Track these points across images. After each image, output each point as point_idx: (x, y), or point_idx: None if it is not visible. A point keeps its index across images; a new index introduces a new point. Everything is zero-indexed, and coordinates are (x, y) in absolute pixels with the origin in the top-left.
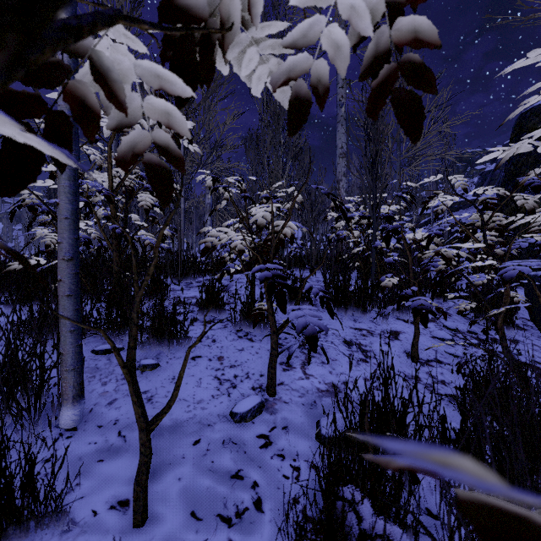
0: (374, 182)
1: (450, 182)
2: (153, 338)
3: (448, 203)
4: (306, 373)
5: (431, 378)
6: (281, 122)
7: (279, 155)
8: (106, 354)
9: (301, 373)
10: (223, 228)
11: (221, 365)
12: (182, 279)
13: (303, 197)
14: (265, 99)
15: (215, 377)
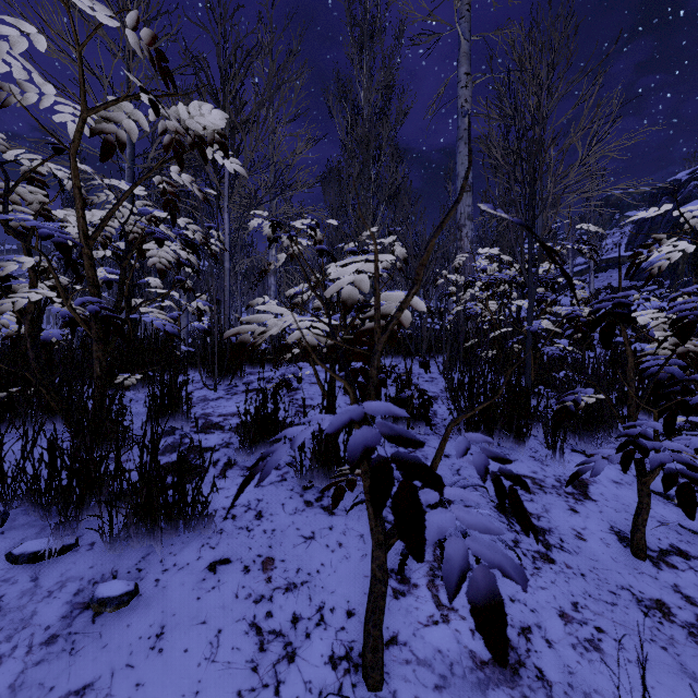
0: (530, 223)
1: (685, 218)
2: (135, 523)
3: (673, 256)
4: (440, 602)
5: (689, 604)
6: (371, 150)
7: (368, 196)
8: (33, 563)
9: (430, 602)
10: (272, 306)
11: (268, 585)
12: (220, 380)
13: (409, 250)
14: (349, 120)
15: (252, 625)
